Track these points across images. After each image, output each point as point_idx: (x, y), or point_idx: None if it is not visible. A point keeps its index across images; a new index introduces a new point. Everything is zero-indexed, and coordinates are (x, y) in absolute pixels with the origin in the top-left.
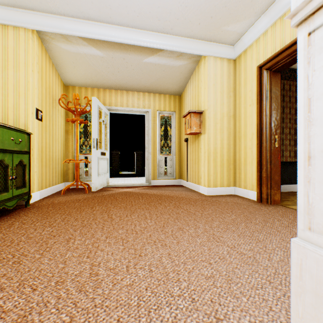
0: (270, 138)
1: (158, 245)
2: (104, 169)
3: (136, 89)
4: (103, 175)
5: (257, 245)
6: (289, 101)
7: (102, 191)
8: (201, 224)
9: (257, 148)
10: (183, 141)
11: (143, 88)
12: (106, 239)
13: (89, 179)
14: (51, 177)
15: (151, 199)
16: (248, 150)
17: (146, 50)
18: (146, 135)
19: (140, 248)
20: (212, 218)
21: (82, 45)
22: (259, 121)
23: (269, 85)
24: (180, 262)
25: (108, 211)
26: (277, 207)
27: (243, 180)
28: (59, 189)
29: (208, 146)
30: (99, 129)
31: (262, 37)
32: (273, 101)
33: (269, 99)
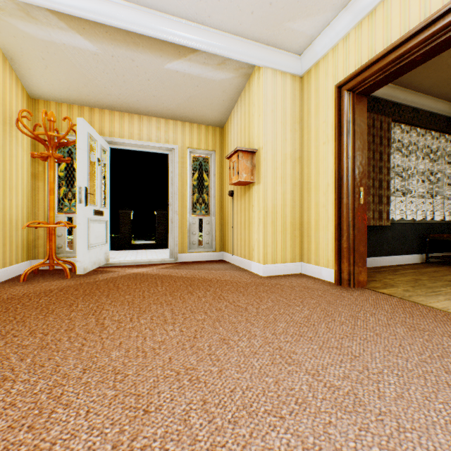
0: (354, 190)
1: (183, 380)
2: (100, 237)
3: (154, 113)
4: (99, 248)
5: (354, 365)
6: (372, 142)
7: (96, 274)
8: (258, 330)
9: (334, 206)
10: (227, 194)
11: (166, 112)
12: (82, 376)
13: (74, 254)
14: (0, 253)
15: (176, 286)
16: (321, 209)
17: (169, 49)
18: (171, 185)
19: (147, 391)
20: (275, 317)
21: (58, 27)
22: (337, 166)
23: (352, 114)
24: (226, 421)
25: (99, 311)
26: (364, 292)
27: (314, 252)
28: (19, 271)
29: (264, 202)
30: (91, 173)
31: (342, 43)
32: (358, 138)
33: (352, 134)
